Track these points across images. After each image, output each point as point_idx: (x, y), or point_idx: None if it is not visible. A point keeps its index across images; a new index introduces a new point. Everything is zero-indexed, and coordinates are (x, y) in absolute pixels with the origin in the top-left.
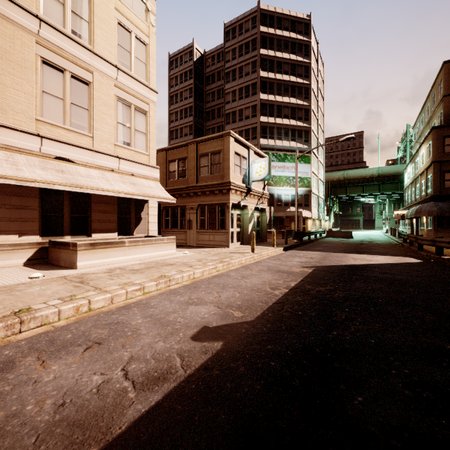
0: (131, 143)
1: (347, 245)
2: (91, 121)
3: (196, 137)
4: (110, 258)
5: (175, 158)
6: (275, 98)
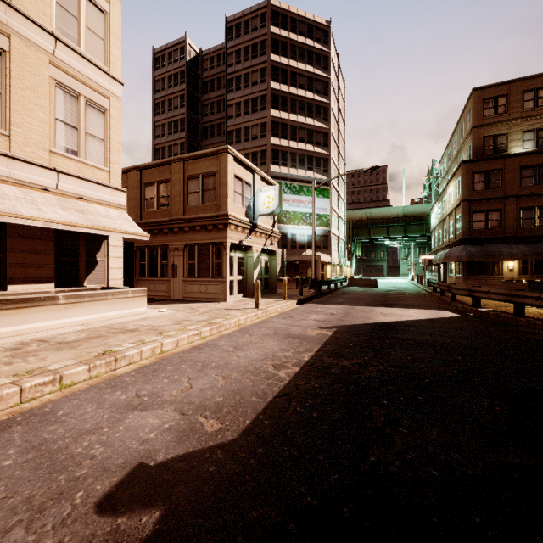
0: (80, 152)
1: (373, 296)
2: (5, 110)
3: None
4: (28, 324)
5: (153, 180)
6: (288, 116)
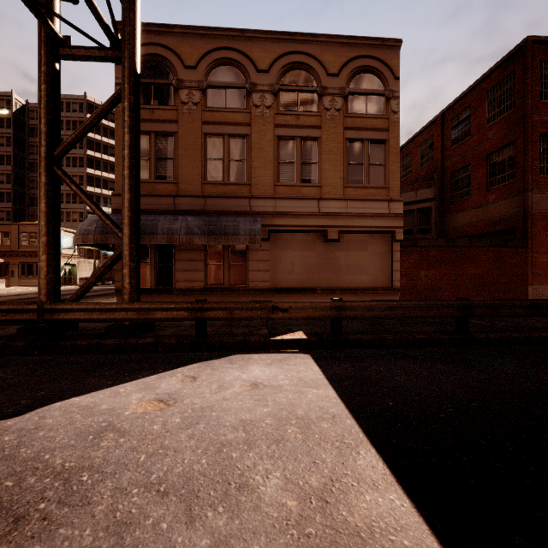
0: None
1: None
2: None
3: (16, 187)
4: None
5: None
6: (102, 173)
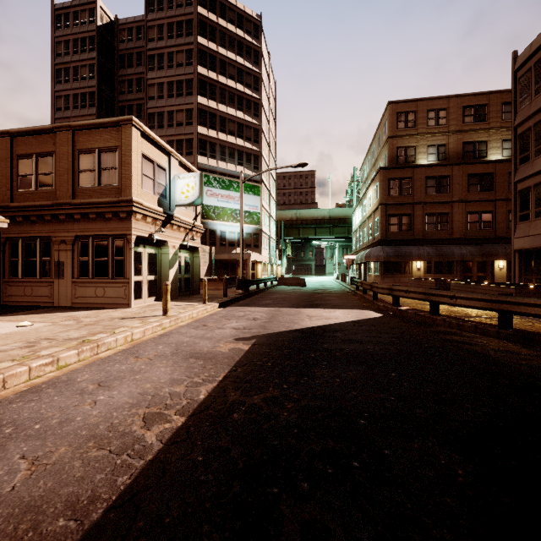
0: None
1: (301, 296)
2: None
3: None
4: None
5: (30, 152)
6: (217, 105)
